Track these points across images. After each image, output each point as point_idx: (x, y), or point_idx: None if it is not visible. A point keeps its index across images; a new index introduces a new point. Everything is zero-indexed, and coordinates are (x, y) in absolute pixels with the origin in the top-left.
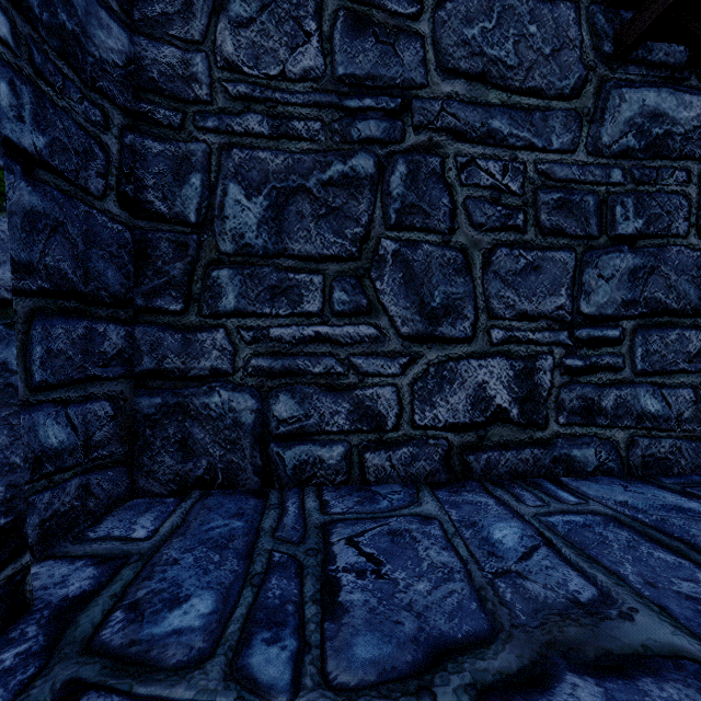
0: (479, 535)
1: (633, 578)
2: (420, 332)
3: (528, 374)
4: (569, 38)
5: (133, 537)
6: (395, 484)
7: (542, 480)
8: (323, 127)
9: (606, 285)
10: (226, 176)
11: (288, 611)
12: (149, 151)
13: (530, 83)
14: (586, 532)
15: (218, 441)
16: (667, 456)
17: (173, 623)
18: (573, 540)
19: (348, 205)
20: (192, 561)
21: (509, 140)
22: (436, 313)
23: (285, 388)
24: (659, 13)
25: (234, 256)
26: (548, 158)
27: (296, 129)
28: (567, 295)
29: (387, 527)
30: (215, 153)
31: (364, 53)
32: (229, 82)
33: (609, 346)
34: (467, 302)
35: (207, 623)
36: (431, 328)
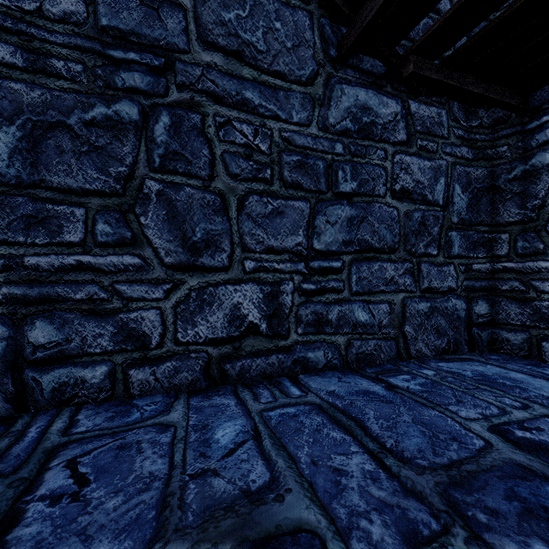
0: (203, 437)
1: (304, 460)
2: (182, 262)
3: (274, 296)
4: (305, 39)
5: None
6: (159, 395)
7: (284, 378)
8: (85, 70)
9: (332, 228)
10: None
11: None
12: None
13: (276, 67)
14: (291, 422)
15: None
16: (372, 352)
17: None
18: (277, 431)
19: (112, 145)
20: None
21: (260, 110)
22: (197, 246)
23: (42, 314)
24: (359, 32)
25: None
26: (289, 128)
27: (55, 67)
28: (304, 235)
29: (121, 441)
30: None
31: (128, 10)
32: None
33: (334, 274)
34: (224, 238)
35: None
36: (192, 258)
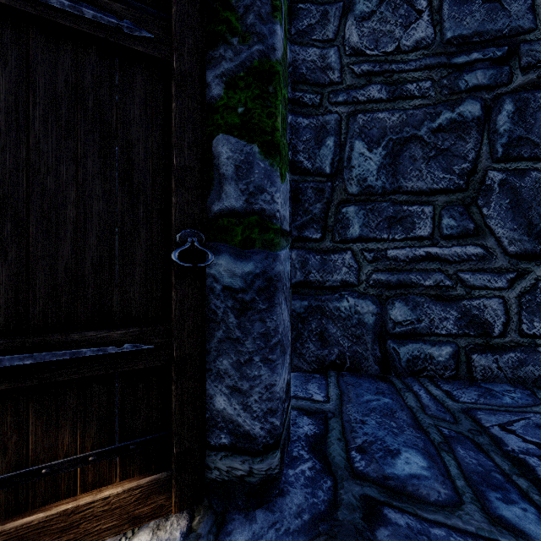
0: None
1: None
2: (527, 250)
3: None
4: None
5: (314, 399)
6: (503, 384)
7: None
8: (433, 84)
9: None
10: (352, 136)
11: (499, 479)
12: (300, 126)
13: None
14: None
15: (346, 336)
16: None
17: (404, 469)
18: None
19: (456, 145)
20: (375, 423)
21: None
22: None
23: (399, 297)
24: None
25: (359, 196)
26: None
27: (409, 91)
28: None
29: (530, 421)
30: (344, 120)
31: (470, 15)
32: (355, 64)
33: None
34: None
35: (433, 474)
36: (539, 246)
